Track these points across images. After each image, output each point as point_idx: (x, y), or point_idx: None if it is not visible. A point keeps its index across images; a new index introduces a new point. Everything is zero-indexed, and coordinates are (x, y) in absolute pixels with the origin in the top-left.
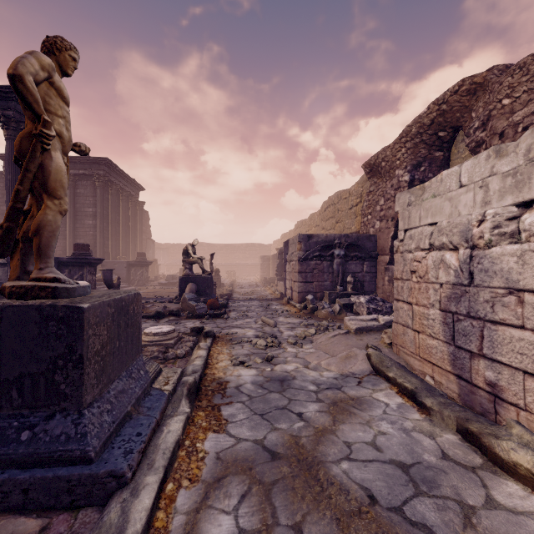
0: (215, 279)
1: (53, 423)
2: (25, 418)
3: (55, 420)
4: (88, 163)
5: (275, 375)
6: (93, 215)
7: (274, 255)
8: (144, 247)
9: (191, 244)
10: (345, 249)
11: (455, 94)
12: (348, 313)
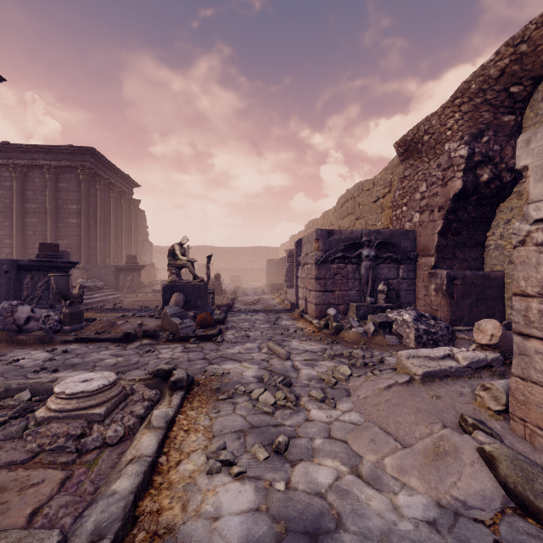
0: (215, 286)
1: None
2: None
3: None
4: (71, 154)
5: (296, 512)
6: (78, 213)
7: (283, 259)
8: (140, 250)
9: (179, 243)
10: (375, 249)
11: None
12: (386, 335)
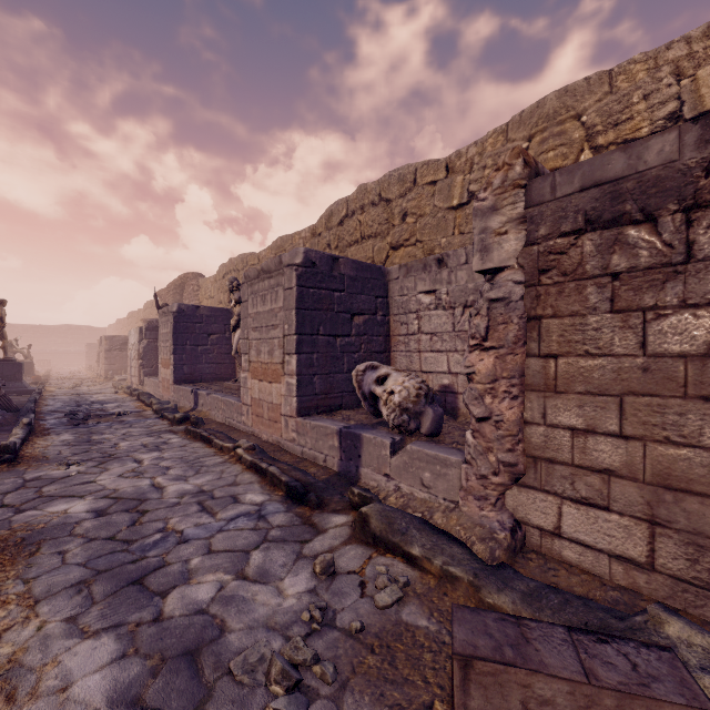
0: None
1: (17, 383)
2: (10, 383)
3: (17, 383)
4: None
5: (75, 390)
6: None
7: None
8: None
9: (15, 339)
10: None
11: (185, 277)
12: None
